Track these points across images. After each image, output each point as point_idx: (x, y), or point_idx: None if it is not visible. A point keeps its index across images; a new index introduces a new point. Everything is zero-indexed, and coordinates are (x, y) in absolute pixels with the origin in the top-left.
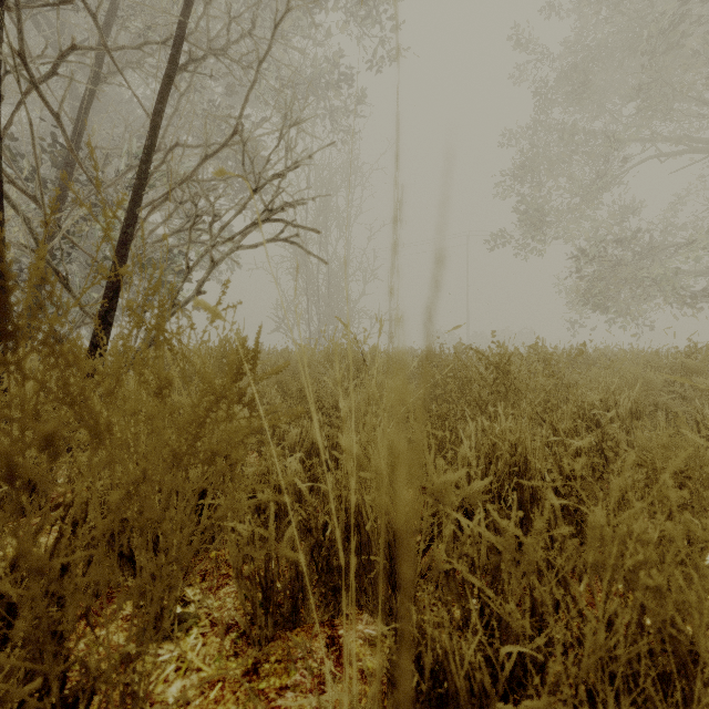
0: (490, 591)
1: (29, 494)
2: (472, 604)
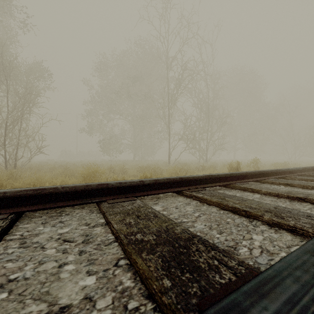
0: None
1: None
2: None
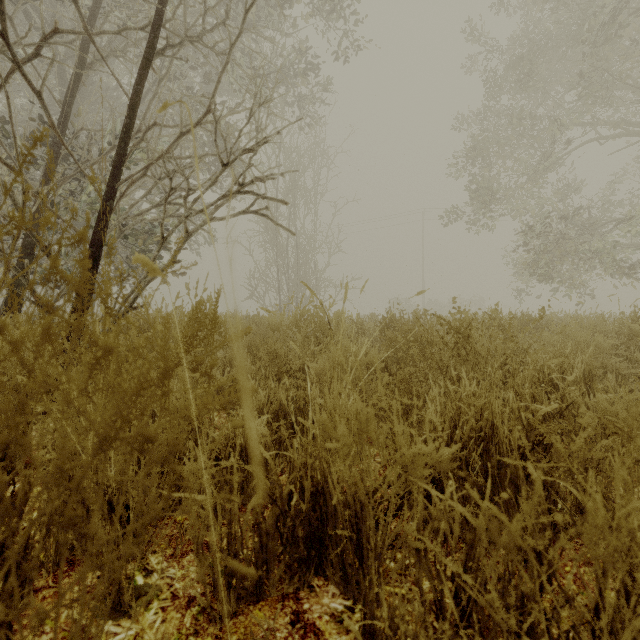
0: (467, 576)
1: (3, 455)
2: (448, 590)
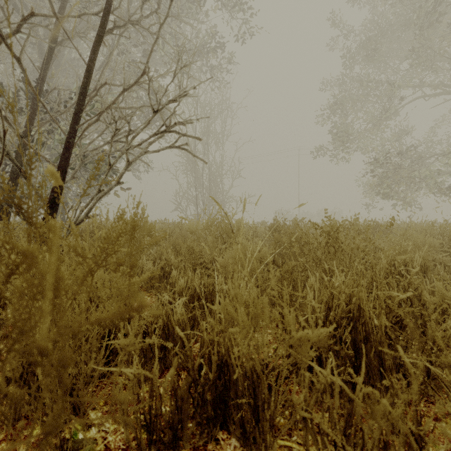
0: (350, 448)
1: None
2: None
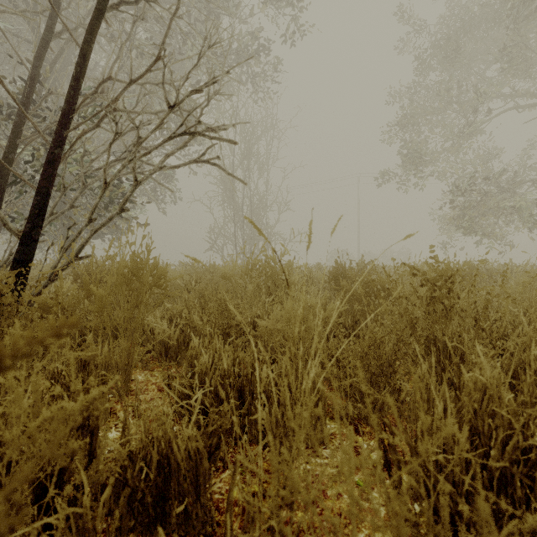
0: None
1: None
2: None
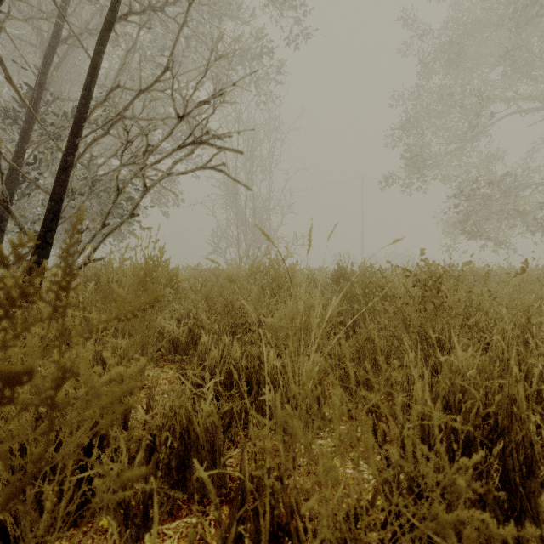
0: None
1: None
2: None
